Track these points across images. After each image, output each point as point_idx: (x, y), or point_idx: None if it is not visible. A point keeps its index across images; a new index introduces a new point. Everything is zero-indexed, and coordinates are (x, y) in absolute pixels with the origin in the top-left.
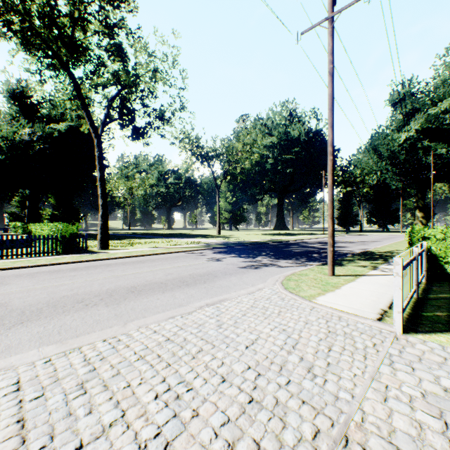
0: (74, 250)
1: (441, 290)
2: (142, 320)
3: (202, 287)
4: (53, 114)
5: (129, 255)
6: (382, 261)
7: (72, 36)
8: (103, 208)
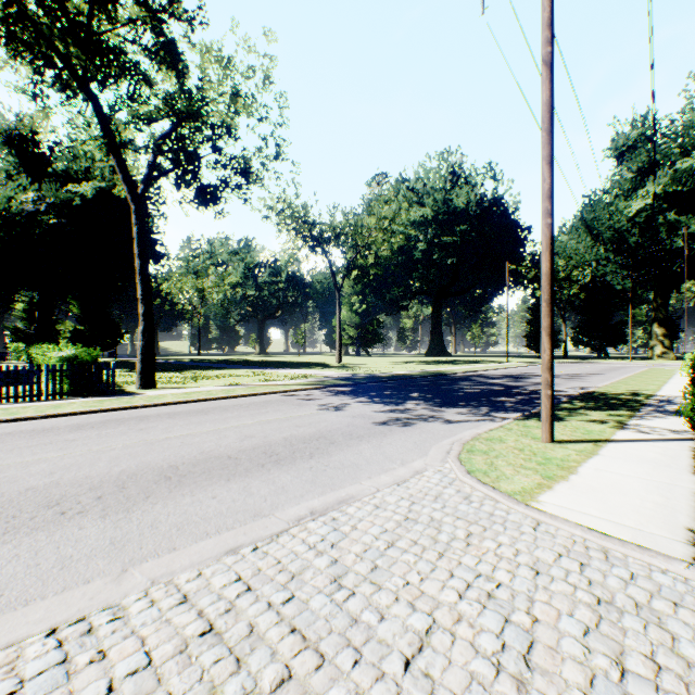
0: (93, 390)
1: None
2: (164, 561)
3: (305, 467)
4: (74, 170)
5: (184, 399)
6: (628, 412)
7: (90, 25)
8: (145, 319)
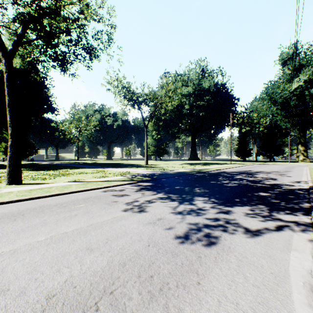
0: None
1: None
2: None
3: None
4: None
5: (17, 198)
6: None
7: None
8: (12, 137)
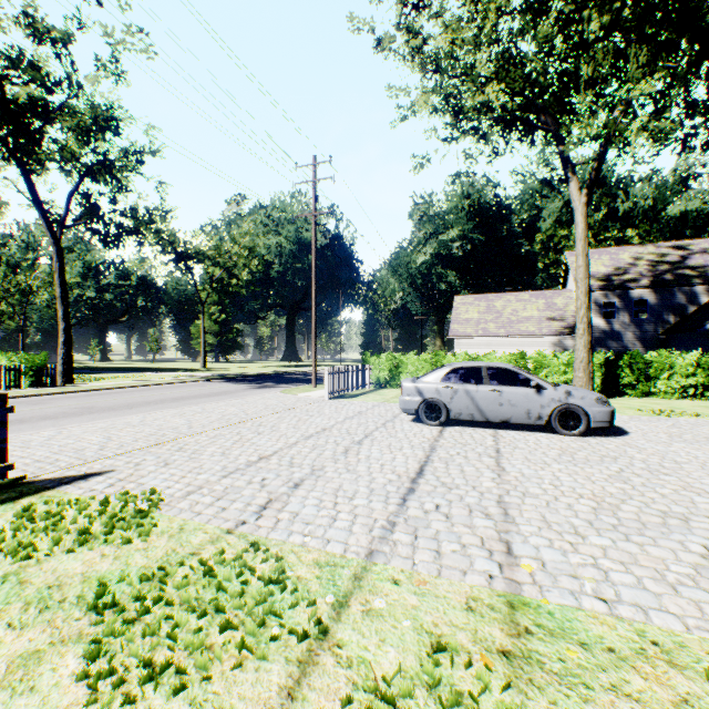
0: (42, 384)
1: (370, 390)
2: (204, 404)
3: (226, 396)
4: None
5: (123, 386)
6: None
7: (40, 131)
8: (66, 333)
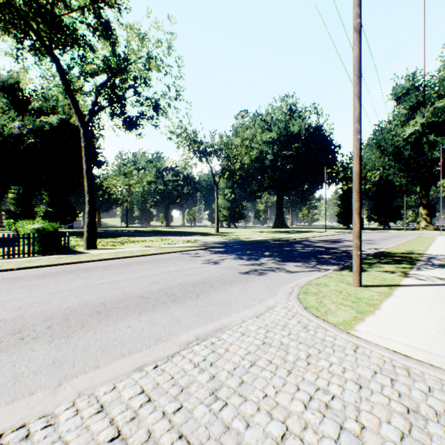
0: (55, 251)
1: None
2: (89, 376)
3: (193, 304)
4: (45, 107)
5: (114, 256)
6: (409, 265)
7: (52, 10)
8: (89, 204)
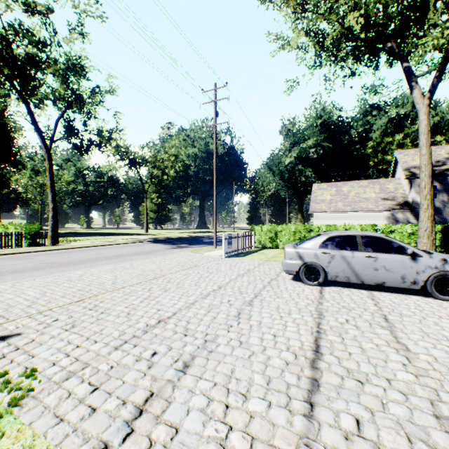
0: (36, 244)
1: (255, 250)
2: (134, 260)
3: (152, 254)
4: None
5: (88, 246)
6: None
7: (35, 76)
8: (53, 210)
